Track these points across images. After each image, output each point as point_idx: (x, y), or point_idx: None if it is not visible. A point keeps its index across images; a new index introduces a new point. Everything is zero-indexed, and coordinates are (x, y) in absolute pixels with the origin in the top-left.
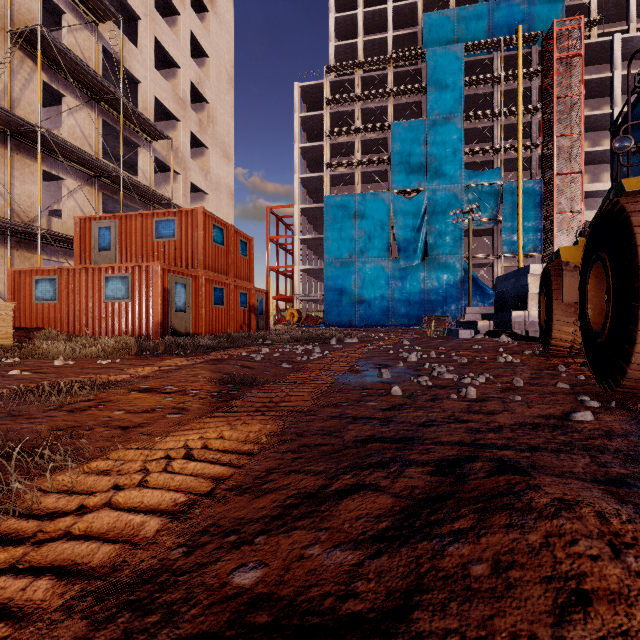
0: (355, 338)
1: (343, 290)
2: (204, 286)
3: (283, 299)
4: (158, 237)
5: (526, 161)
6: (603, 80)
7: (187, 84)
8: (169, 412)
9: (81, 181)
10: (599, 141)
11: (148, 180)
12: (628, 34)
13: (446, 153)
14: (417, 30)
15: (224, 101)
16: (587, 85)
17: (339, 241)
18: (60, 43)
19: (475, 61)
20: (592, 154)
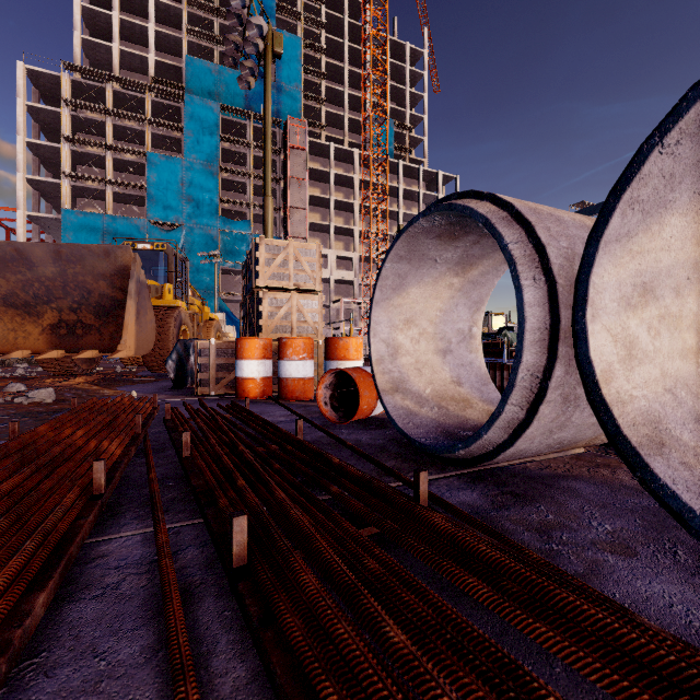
0: (25, 363)
1: None
2: None
3: None
4: None
5: (275, 219)
6: (325, 172)
7: None
8: None
9: None
10: (327, 216)
11: None
12: (339, 145)
13: (204, 197)
14: (182, 66)
15: None
16: (316, 172)
17: None
18: None
19: (233, 121)
20: (319, 225)
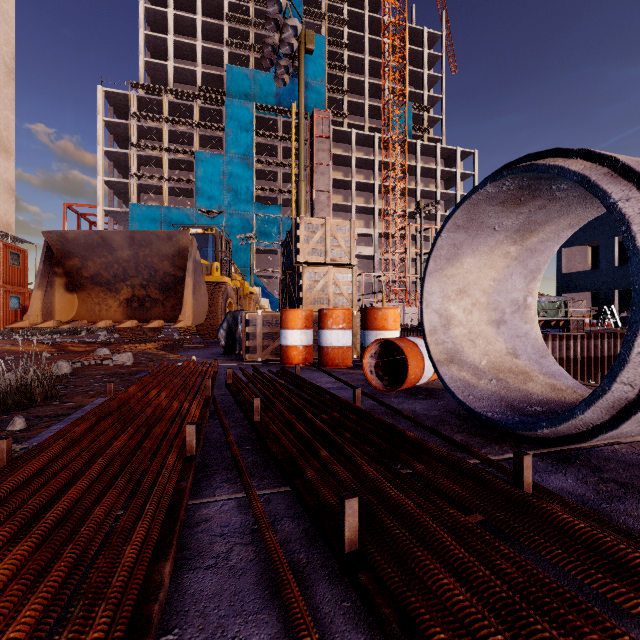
0: (105, 331)
1: None
2: None
3: None
4: None
5: None
6: (347, 157)
7: None
8: None
9: None
10: (348, 197)
11: None
12: (360, 131)
13: (241, 186)
14: (223, 74)
15: (1, 94)
16: (339, 157)
17: None
18: None
19: (266, 118)
20: (341, 206)
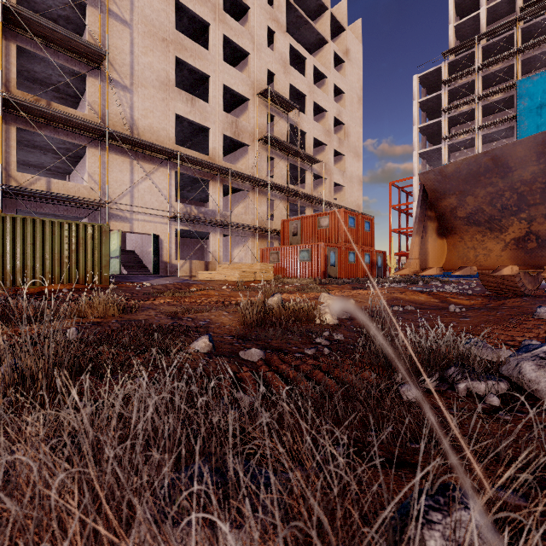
0: (437, 281)
1: None
2: (344, 252)
3: (404, 255)
4: (320, 227)
5: None
6: None
7: (331, 119)
8: (341, 290)
9: (281, 199)
10: None
11: (310, 189)
12: None
13: None
14: None
15: (355, 117)
16: None
17: None
18: (276, 137)
19: None
20: None
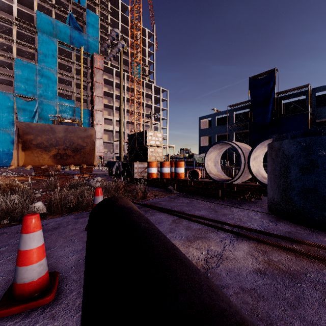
0: None
1: None
2: None
3: None
4: None
5: (86, 100)
6: (111, 81)
7: None
8: None
9: None
10: (111, 101)
11: None
12: (117, 69)
13: (49, 85)
14: (33, 15)
15: None
16: (106, 80)
17: None
18: None
19: (64, 49)
20: (108, 105)
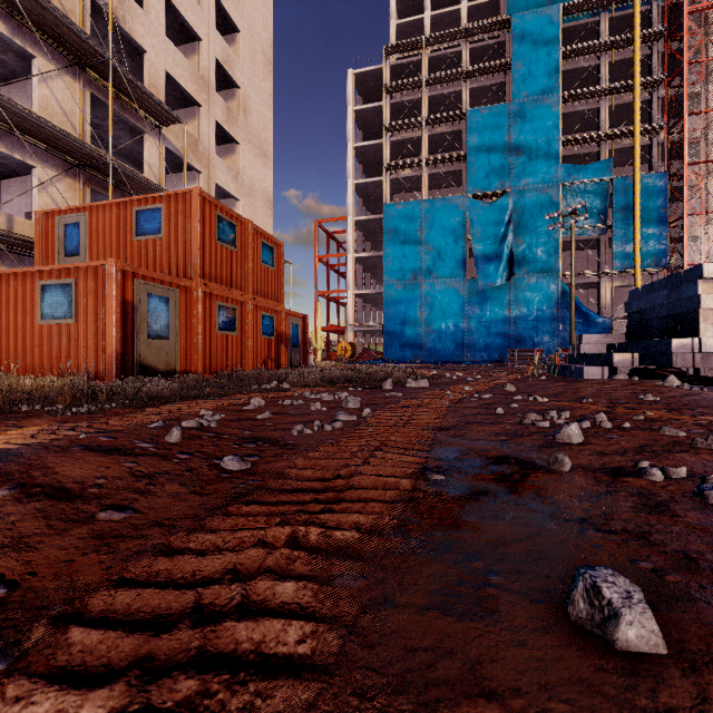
0: (423, 379)
1: (406, 319)
2: (201, 302)
3: (335, 331)
4: (139, 234)
5: (643, 151)
6: None
7: (211, 61)
8: None
9: (59, 171)
10: None
11: (157, 177)
12: None
13: (537, 144)
14: None
15: (260, 88)
16: None
17: (401, 259)
18: None
19: (575, 27)
20: None
